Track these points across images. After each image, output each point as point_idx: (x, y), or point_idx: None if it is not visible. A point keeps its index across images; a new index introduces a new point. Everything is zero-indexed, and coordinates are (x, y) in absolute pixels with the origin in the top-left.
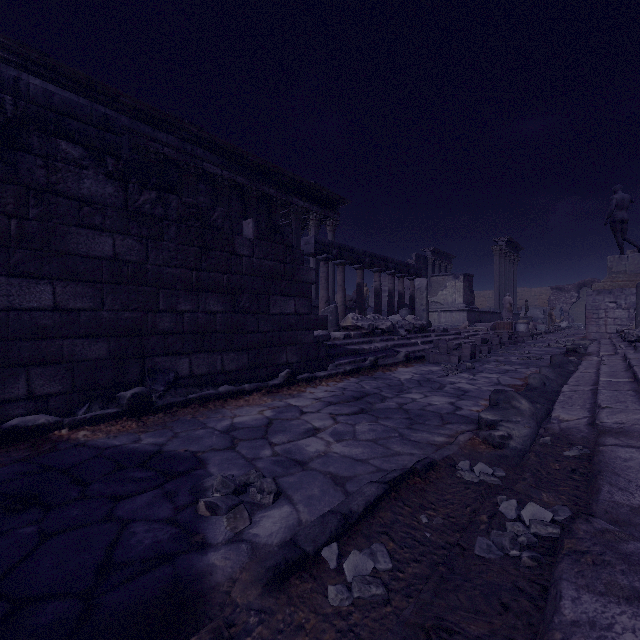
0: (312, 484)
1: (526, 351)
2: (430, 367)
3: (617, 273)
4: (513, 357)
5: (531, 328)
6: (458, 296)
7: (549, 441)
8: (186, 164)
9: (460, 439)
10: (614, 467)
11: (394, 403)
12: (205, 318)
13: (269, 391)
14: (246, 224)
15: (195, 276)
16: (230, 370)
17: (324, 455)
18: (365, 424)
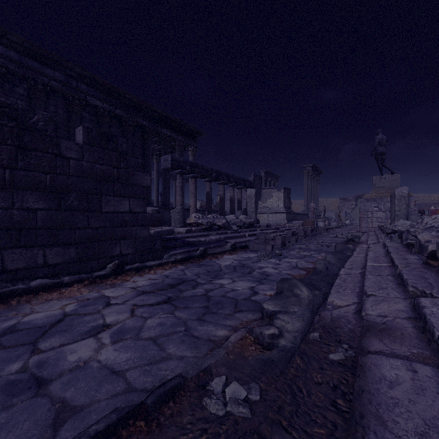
0: (17, 428)
1: (321, 240)
2: (249, 254)
3: (379, 188)
4: (311, 245)
5: (327, 224)
6: (280, 203)
7: (318, 337)
8: (71, 96)
9: (231, 340)
10: (379, 403)
11: (202, 290)
12: (22, 215)
13: (92, 282)
14: (78, 131)
15: (9, 174)
16: (54, 263)
17: (82, 366)
18: (159, 316)
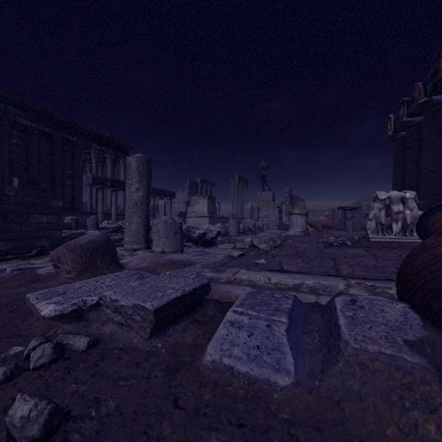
0: None
1: None
2: None
3: (260, 200)
4: None
5: None
6: (205, 208)
7: None
8: (0, 117)
9: None
10: None
11: None
12: None
13: (24, 258)
14: (15, 180)
15: None
16: (2, 250)
17: None
18: None
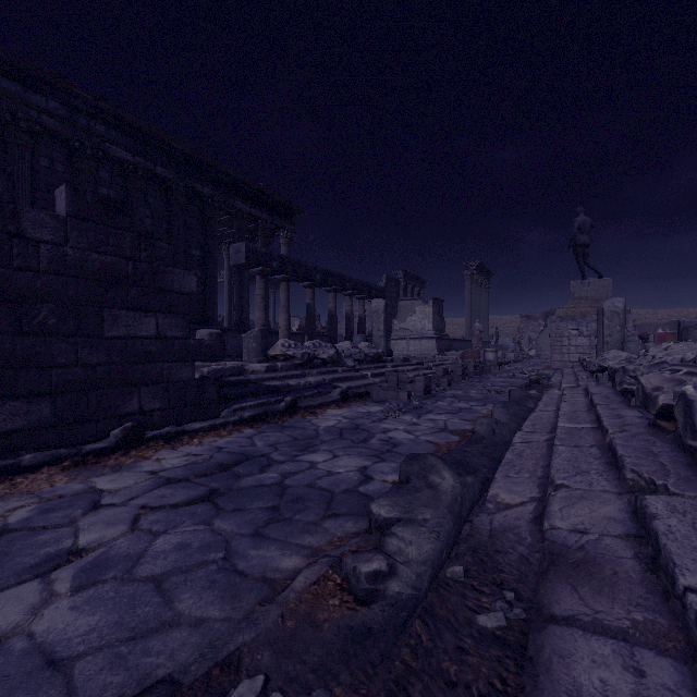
0: None
1: (489, 383)
2: (370, 407)
3: (579, 299)
4: (473, 391)
5: (500, 357)
6: (427, 322)
7: (462, 575)
8: (78, 142)
9: (296, 585)
10: None
11: (276, 474)
12: None
13: (79, 462)
14: (58, 194)
15: None
16: (9, 430)
17: None
18: (183, 530)
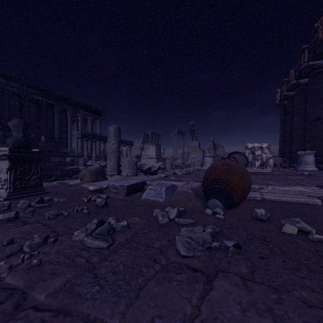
0: None
1: None
2: None
3: (190, 147)
4: None
5: None
6: (154, 152)
7: None
8: (23, 95)
9: None
10: None
11: None
12: None
13: (48, 181)
14: (42, 137)
15: None
16: None
17: None
18: None
